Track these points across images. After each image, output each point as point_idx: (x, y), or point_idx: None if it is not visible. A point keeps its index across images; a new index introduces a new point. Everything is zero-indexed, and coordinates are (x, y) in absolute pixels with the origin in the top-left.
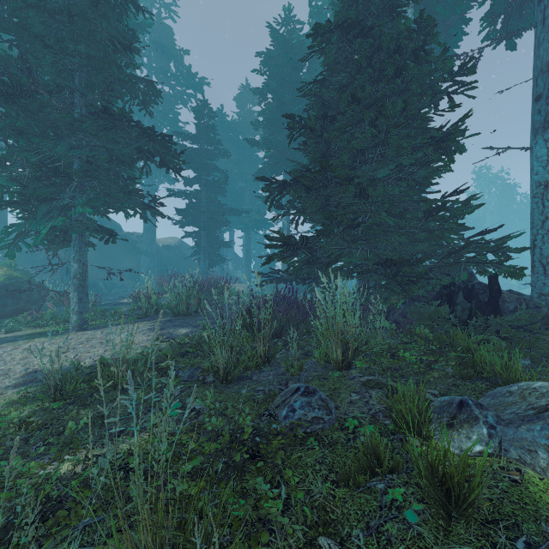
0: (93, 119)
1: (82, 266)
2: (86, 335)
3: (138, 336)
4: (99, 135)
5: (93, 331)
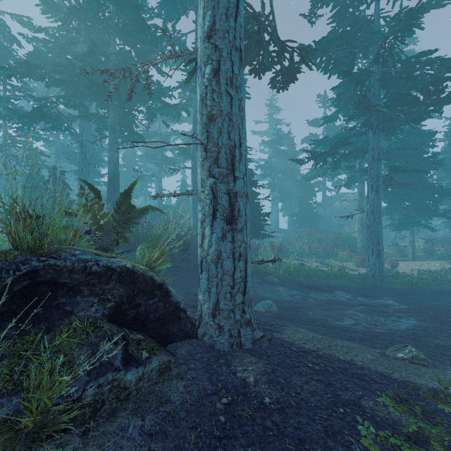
0: (427, 191)
1: (413, 238)
2: (418, 262)
3: (445, 265)
4: (422, 192)
5: (418, 261)
